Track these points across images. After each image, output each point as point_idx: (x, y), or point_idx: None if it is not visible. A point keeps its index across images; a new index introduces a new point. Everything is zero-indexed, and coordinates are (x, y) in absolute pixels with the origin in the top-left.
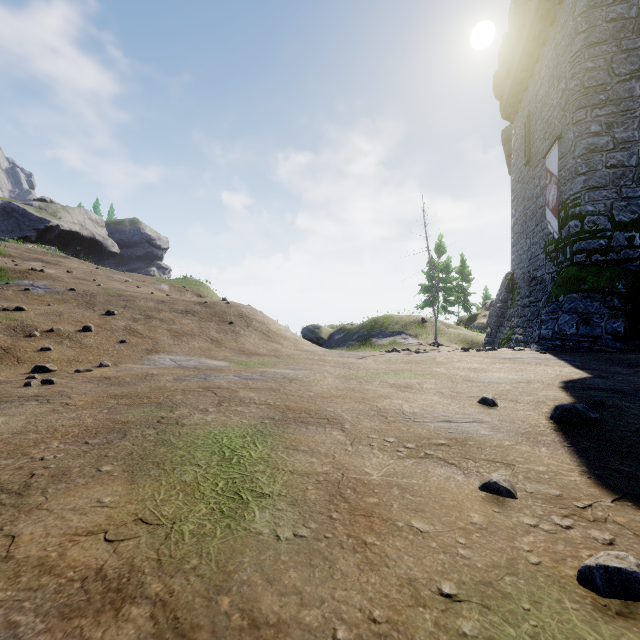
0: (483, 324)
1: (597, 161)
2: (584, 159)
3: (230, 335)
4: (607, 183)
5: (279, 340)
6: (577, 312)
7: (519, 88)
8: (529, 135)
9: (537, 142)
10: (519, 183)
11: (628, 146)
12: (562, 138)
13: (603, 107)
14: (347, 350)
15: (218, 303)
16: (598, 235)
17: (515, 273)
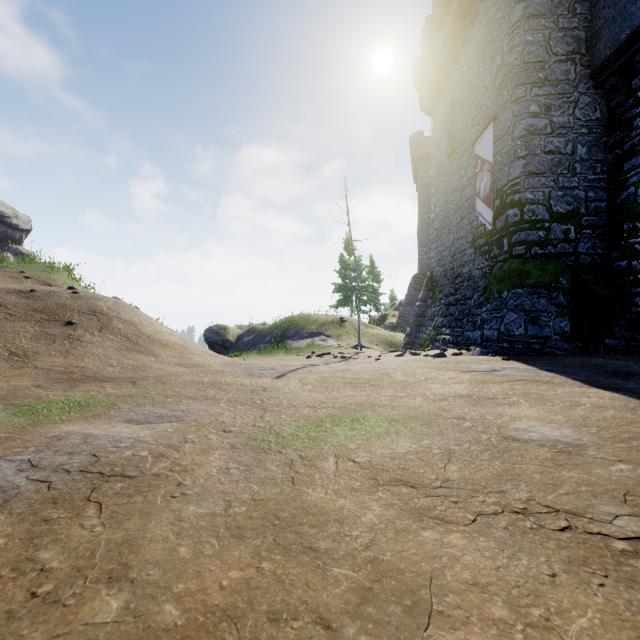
0: (393, 324)
1: (536, 145)
2: (524, 141)
3: (59, 343)
4: (545, 170)
5: (154, 349)
6: (524, 310)
7: (441, 76)
8: (453, 124)
9: (463, 130)
10: (440, 177)
11: (564, 132)
12: (497, 120)
13: (542, 86)
14: (258, 354)
15: (56, 292)
16: (537, 226)
17: (435, 271)
